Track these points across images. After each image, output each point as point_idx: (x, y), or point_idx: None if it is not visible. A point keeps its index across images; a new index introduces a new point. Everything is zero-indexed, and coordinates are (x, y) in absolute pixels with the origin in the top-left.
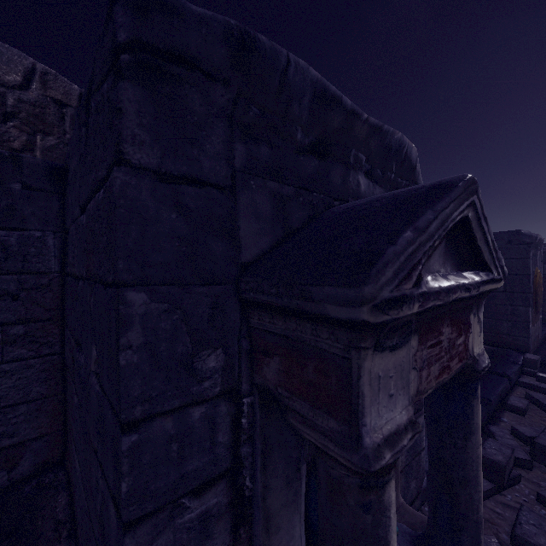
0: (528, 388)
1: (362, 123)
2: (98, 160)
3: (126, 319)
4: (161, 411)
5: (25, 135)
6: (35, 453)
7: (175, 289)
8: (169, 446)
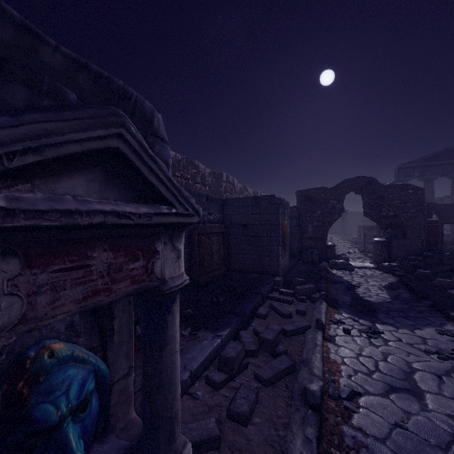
0: (273, 300)
1: (51, 50)
2: None
3: None
4: None
5: None
6: None
7: None
8: None
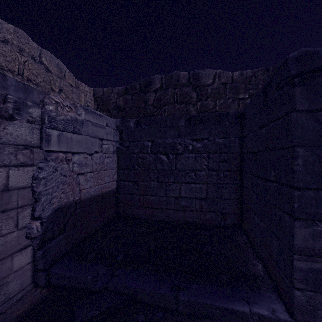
0: None
1: None
2: (278, 110)
3: (296, 157)
4: (308, 188)
5: (213, 102)
6: (231, 219)
7: (313, 148)
8: (311, 201)
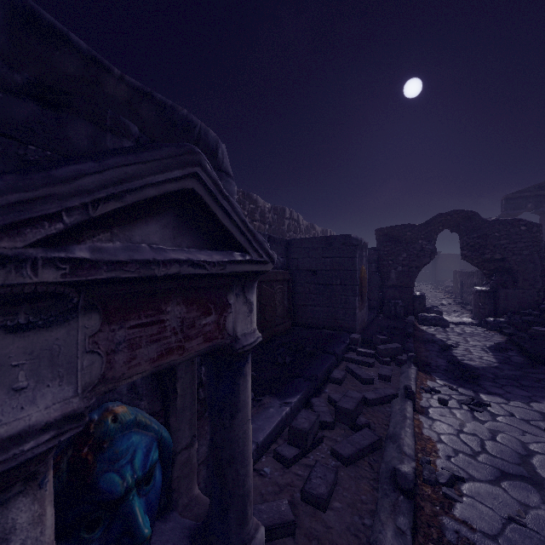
0: (349, 362)
1: (116, 80)
2: None
3: None
4: None
5: None
6: None
7: None
8: None
